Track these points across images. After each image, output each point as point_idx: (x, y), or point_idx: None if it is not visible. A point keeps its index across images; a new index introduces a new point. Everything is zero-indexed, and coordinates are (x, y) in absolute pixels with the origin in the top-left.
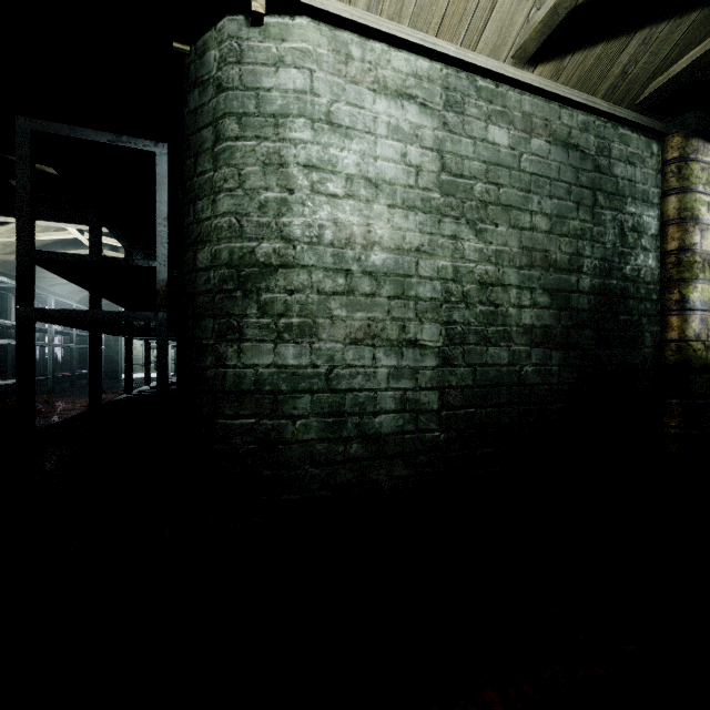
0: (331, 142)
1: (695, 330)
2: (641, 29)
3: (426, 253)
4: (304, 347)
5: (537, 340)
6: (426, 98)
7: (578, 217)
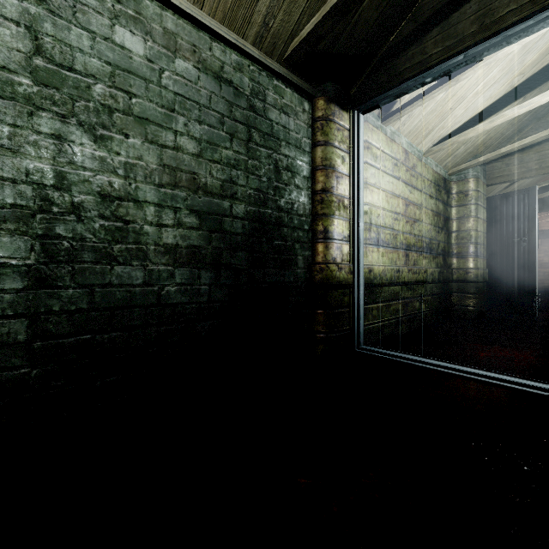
0: None
1: (332, 254)
2: None
3: (5, 148)
4: None
5: (183, 259)
6: None
7: (232, 148)
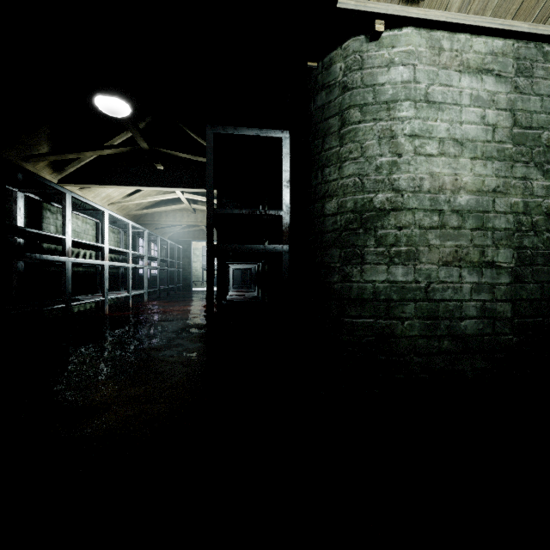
0: (428, 116)
1: None
2: None
3: (501, 193)
4: (409, 268)
5: None
6: (500, 69)
7: None
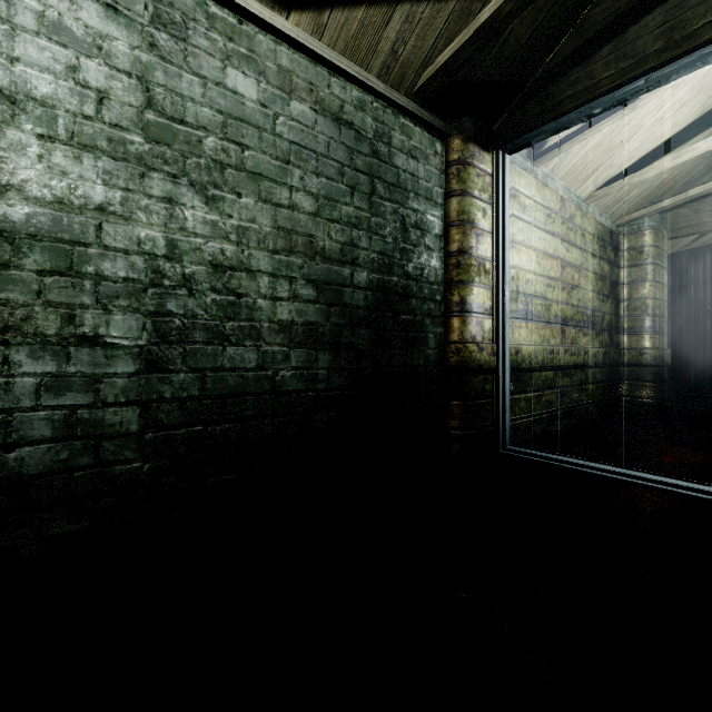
0: None
1: (471, 331)
2: (402, 2)
3: (117, 215)
4: None
5: (299, 339)
6: None
7: (353, 204)
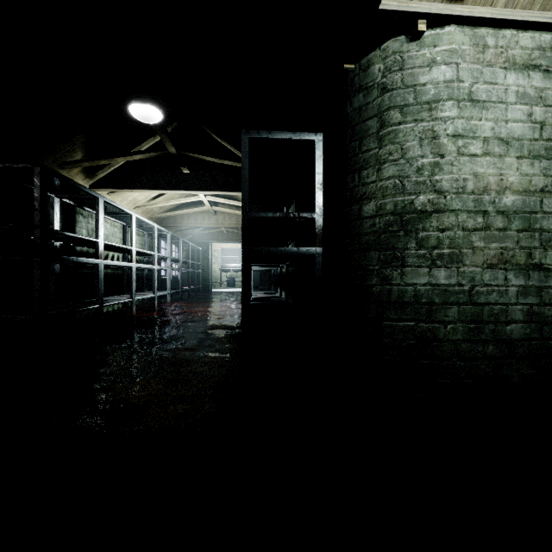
0: (471, 115)
1: None
2: None
3: (549, 192)
4: (452, 271)
5: None
6: (548, 64)
7: None
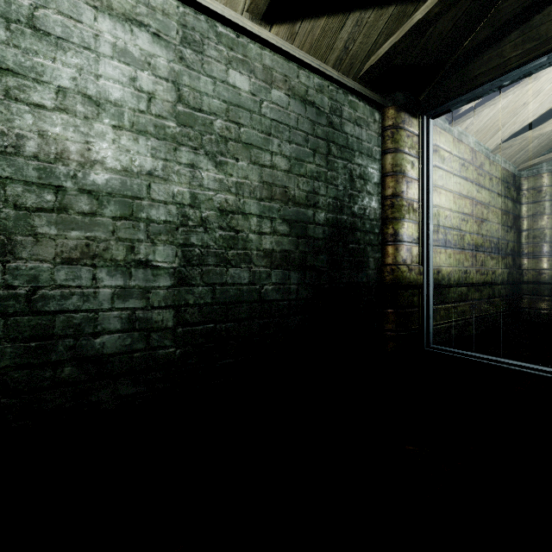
0: (35, 48)
1: (402, 256)
2: (353, 11)
3: (160, 178)
4: None
5: (277, 262)
6: (160, 29)
7: (314, 162)
